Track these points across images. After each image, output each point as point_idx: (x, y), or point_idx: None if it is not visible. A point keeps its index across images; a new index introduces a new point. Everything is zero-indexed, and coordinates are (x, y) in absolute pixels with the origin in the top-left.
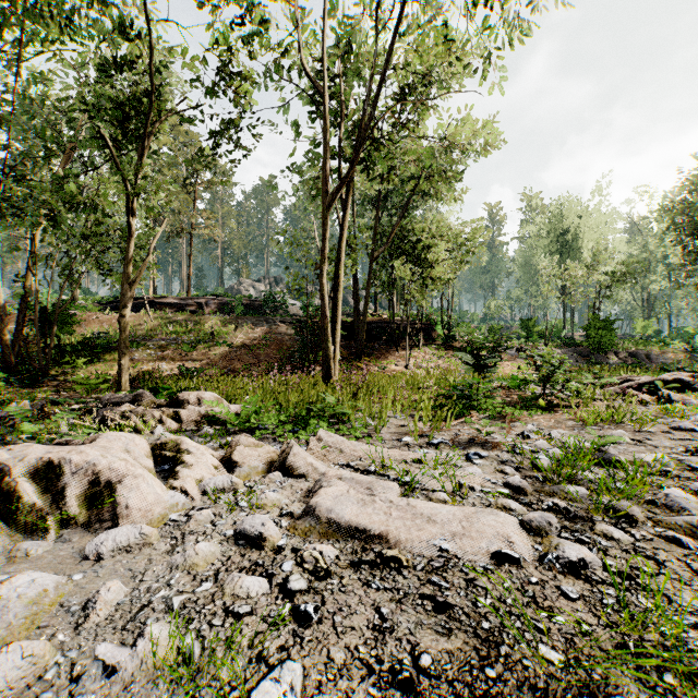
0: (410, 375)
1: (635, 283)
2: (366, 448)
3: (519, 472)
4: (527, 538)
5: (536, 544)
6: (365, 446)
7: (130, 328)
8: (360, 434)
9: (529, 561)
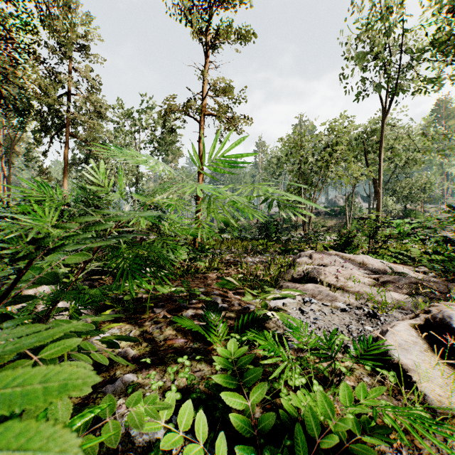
0: None
1: None
2: None
3: None
4: None
5: None
6: None
7: (300, 222)
8: None
9: None
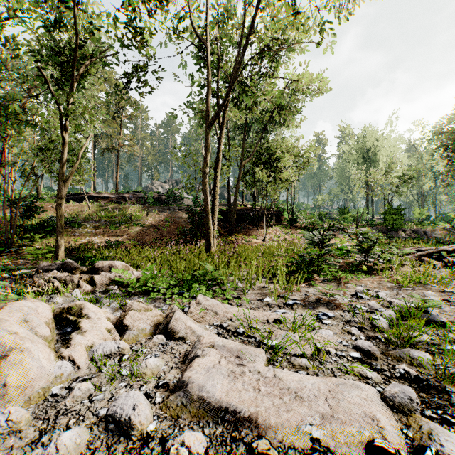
0: (267, 246)
1: (416, 183)
2: (236, 310)
3: (363, 333)
4: (392, 416)
5: (403, 426)
6: (235, 308)
7: (74, 214)
8: (231, 297)
9: (404, 453)
